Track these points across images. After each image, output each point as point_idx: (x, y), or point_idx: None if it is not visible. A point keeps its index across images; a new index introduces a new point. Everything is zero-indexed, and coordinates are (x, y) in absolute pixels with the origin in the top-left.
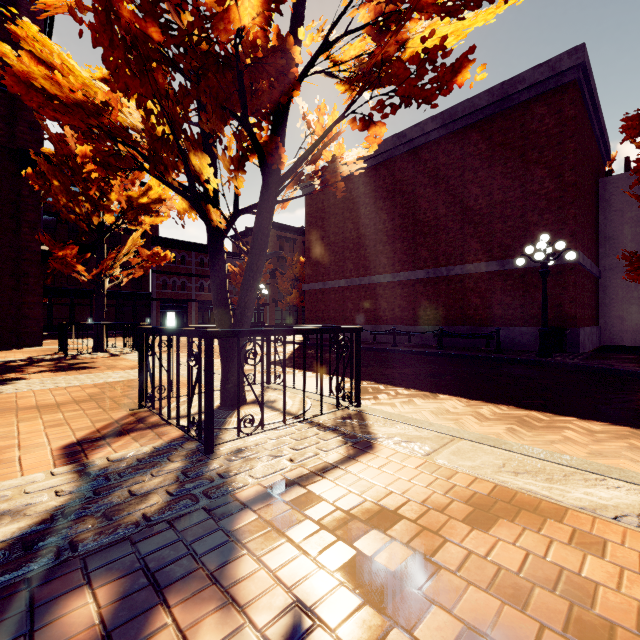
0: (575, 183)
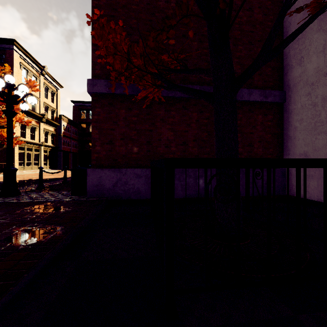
0: (92, 2)
